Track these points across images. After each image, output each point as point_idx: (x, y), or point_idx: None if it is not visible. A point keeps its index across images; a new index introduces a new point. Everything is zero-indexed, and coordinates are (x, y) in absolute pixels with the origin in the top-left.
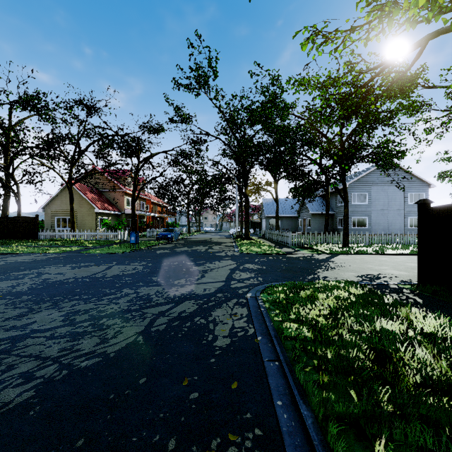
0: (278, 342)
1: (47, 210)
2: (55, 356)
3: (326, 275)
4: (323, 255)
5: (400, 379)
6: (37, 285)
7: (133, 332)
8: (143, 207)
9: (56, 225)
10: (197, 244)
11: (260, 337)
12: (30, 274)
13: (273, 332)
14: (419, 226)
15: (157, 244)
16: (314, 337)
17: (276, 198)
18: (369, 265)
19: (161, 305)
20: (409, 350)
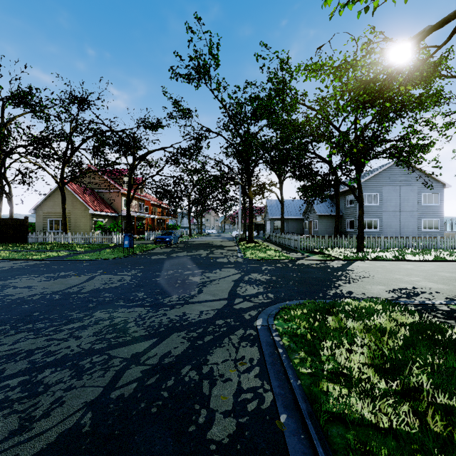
0: (317, 433)
1: (39, 211)
2: None
3: (351, 290)
4: (337, 261)
5: None
6: None
7: (79, 403)
8: (141, 209)
9: (49, 228)
10: (197, 247)
11: (285, 416)
12: None
13: (305, 405)
14: None
15: (155, 248)
16: (374, 418)
17: (281, 199)
18: (396, 276)
19: (138, 341)
20: None
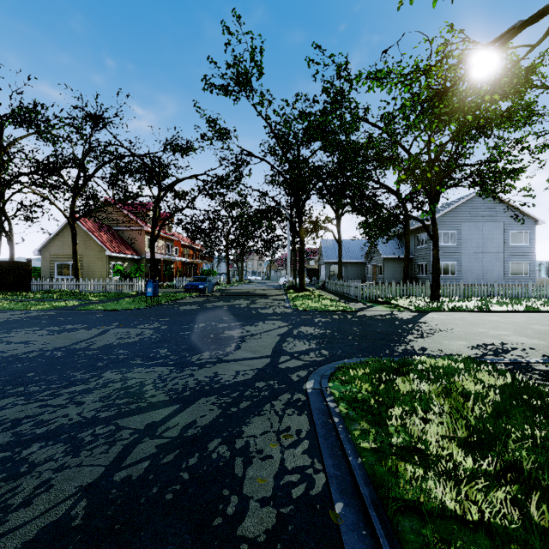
0: (384, 528)
1: (45, 253)
2: None
3: (424, 346)
4: (407, 312)
5: None
6: None
7: (72, 488)
8: (169, 251)
9: (57, 273)
10: (236, 296)
11: (341, 505)
12: None
13: (367, 490)
14: None
15: (185, 297)
16: (459, 507)
17: (339, 239)
18: (479, 329)
19: (155, 408)
20: None
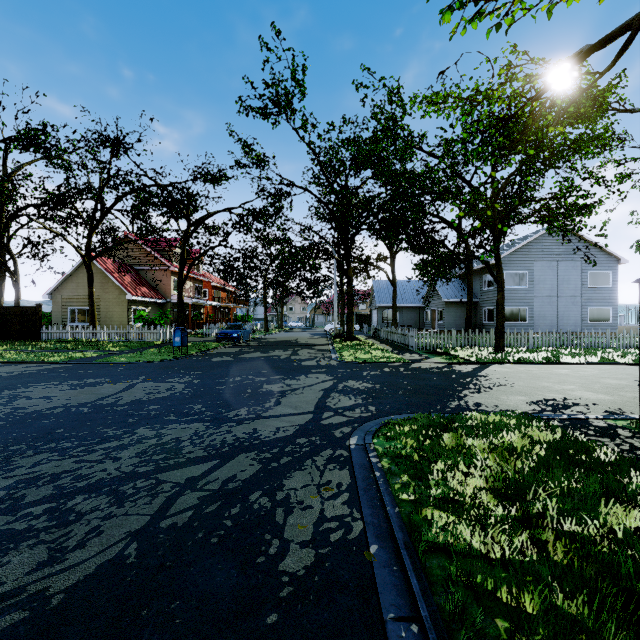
0: (413, 563)
1: (56, 296)
2: None
3: (479, 401)
4: (466, 365)
5: None
6: None
7: (122, 533)
8: (198, 293)
9: (70, 319)
10: (276, 346)
11: (376, 547)
12: None
13: (401, 534)
14: None
15: (217, 347)
16: (485, 548)
17: (393, 280)
18: (543, 383)
19: (194, 463)
20: None
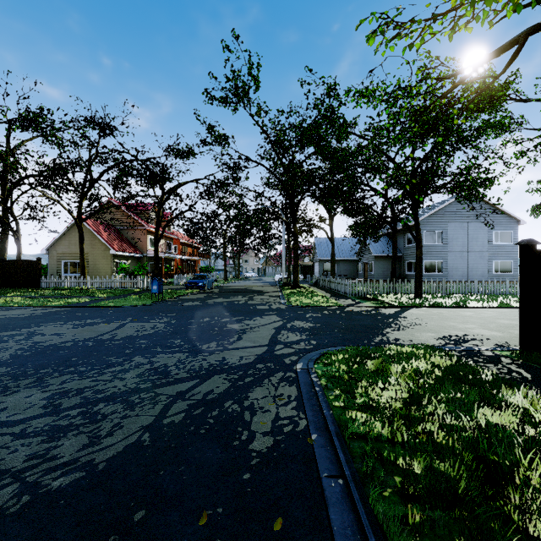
0: (341, 445)
1: (52, 251)
2: (18, 468)
3: (398, 337)
4: (390, 308)
5: (532, 518)
6: (23, 351)
7: (137, 427)
8: (169, 249)
9: (63, 270)
10: (235, 293)
11: (316, 435)
12: (19, 335)
13: (333, 427)
14: (522, 274)
15: (186, 294)
16: (392, 436)
17: (331, 238)
18: (450, 323)
19: (181, 382)
20: (535, 462)
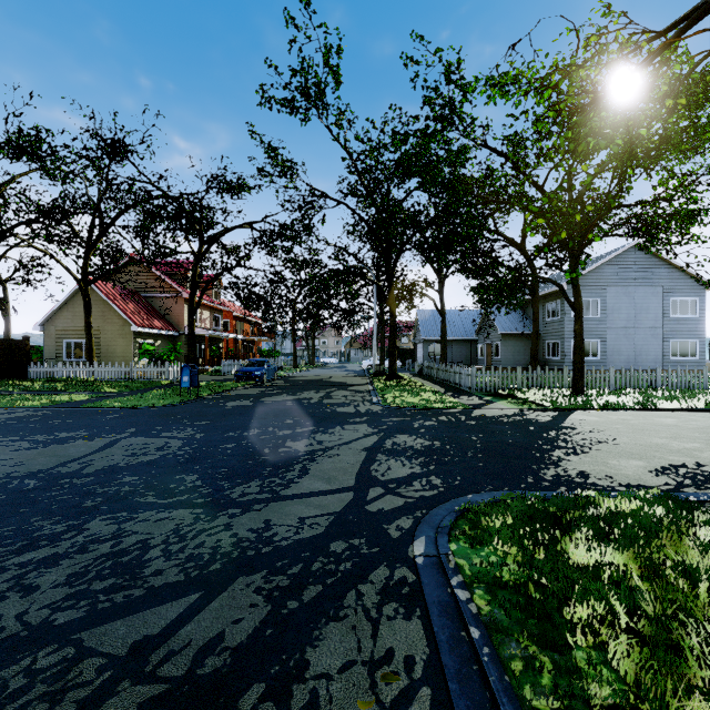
0: None
1: (49, 328)
2: None
3: (583, 469)
4: (542, 411)
5: None
6: None
7: None
8: (217, 325)
9: (65, 354)
10: (305, 387)
11: None
12: None
13: None
14: None
15: (235, 388)
16: None
17: (441, 309)
18: (654, 439)
19: (157, 601)
20: None
